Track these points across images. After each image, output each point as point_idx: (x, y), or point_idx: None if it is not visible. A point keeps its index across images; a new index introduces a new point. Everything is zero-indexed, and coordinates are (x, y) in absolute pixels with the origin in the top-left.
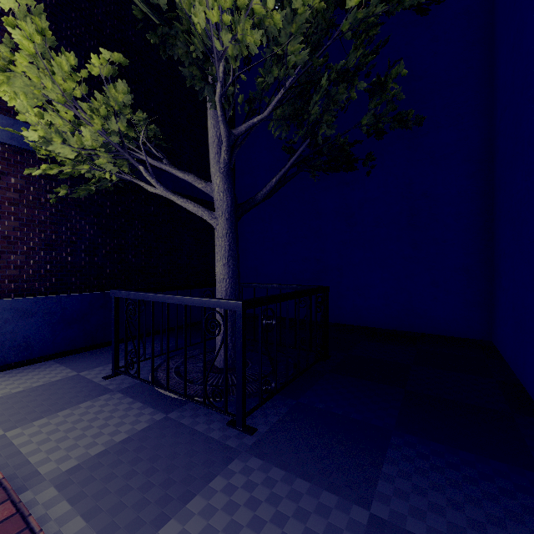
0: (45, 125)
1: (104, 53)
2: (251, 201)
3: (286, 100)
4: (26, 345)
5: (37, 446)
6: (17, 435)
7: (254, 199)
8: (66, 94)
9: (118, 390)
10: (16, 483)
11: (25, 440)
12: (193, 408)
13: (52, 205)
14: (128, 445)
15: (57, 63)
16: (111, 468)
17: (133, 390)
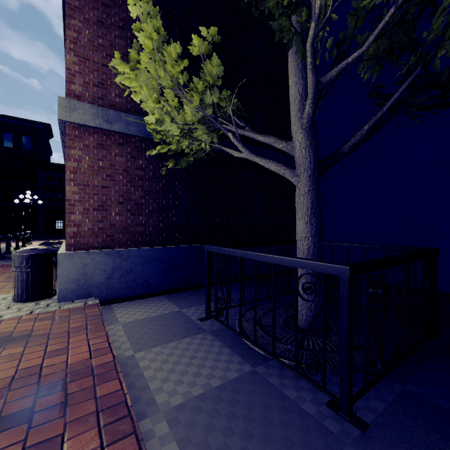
0: (159, 109)
1: (202, 31)
2: (336, 155)
3: (393, 23)
4: (148, 282)
5: (154, 373)
6: (142, 357)
7: (339, 152)
8: (173, 79)
9: (210, 331)
10: (140, 406)
11: (146, 365)
12: (278, 366)
13: (163, 178)
14: (223, 393)
15: (167, 53)
16: (210, 417)
17: (221, 334)
